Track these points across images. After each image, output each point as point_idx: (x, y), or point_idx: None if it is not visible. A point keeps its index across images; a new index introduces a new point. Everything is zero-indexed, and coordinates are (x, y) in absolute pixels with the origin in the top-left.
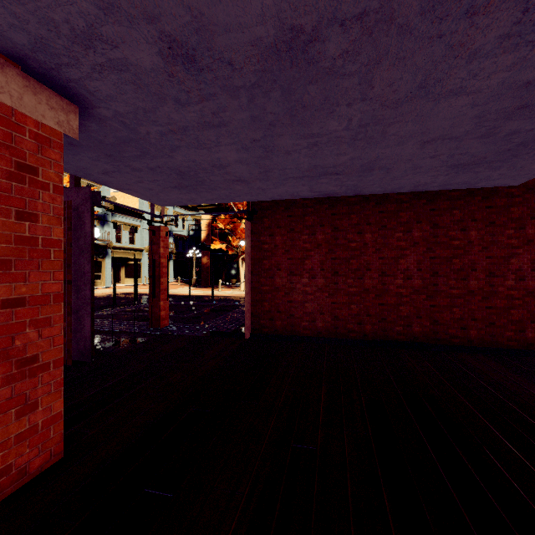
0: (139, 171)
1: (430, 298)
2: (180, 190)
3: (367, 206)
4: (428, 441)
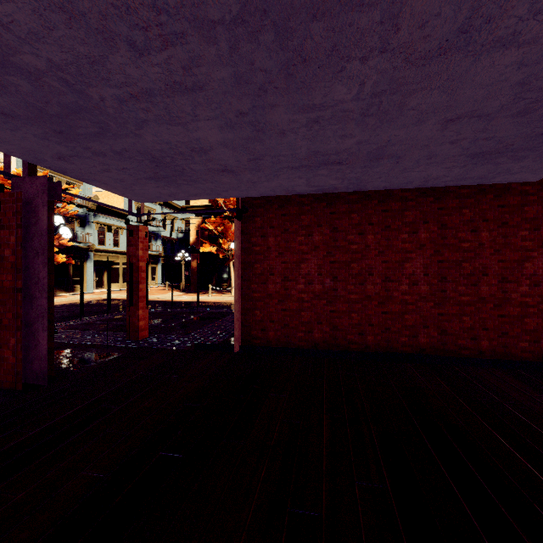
0: (102, 156)
1: (437, 306)
2: (157, 182)
3: (369, 205)
4: (463, 498)
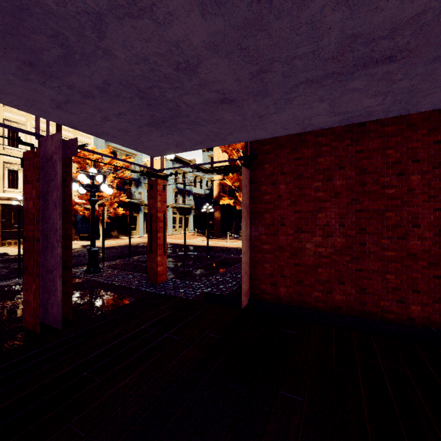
0: (91, 98)
1: None
2: (159, 129)
3: (413, 136)
4: None
